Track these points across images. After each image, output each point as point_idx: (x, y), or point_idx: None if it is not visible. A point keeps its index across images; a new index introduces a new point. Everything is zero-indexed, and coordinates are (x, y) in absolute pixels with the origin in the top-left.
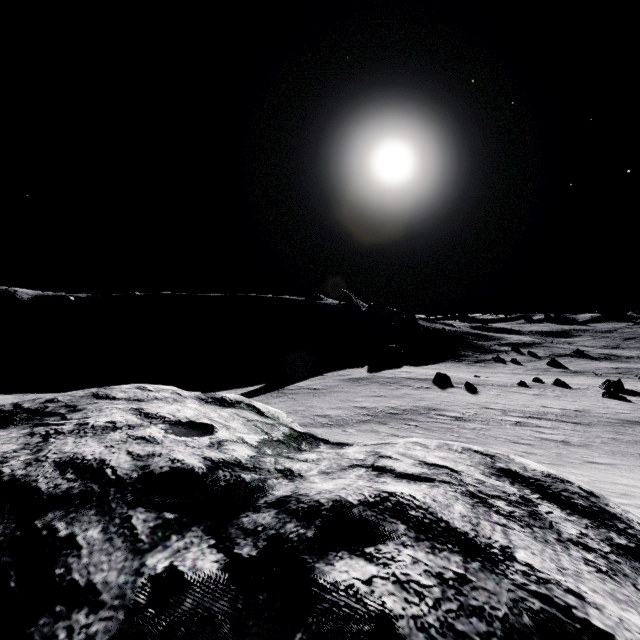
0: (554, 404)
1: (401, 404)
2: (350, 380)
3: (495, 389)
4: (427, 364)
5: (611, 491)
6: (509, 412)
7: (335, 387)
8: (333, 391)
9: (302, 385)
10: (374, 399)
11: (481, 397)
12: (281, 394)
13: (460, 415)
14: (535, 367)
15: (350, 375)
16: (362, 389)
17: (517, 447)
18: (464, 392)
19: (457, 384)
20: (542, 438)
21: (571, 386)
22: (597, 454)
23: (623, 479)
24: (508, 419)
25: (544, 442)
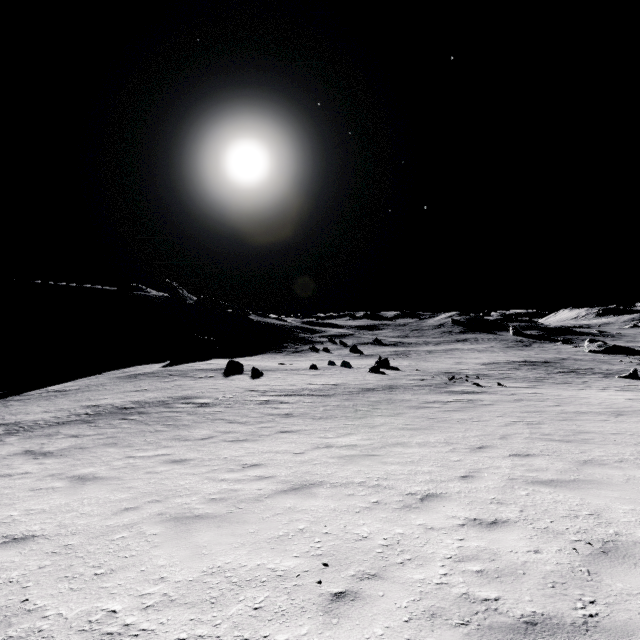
0: (321, 381)
1: (154, 396)
2: (127, 376)
3: (282, 373)
4: (245, 356)
5: (245, 464)
6: (269, 392)
7: (95, 386)
8: (85, 391)
9: (54, 388)
10: (127, 394)
11: (258, 381)
12: (1, 402)
13: (211, 401)
14: (340, 354)
15: (135, 371)
16: (128, 385)
17: (225, 427)
18: (246, 378)
19: (249, 371)
20: (269, 414)
21: (354, 366)
22: (302, 422)
23: (286, 445)
24: (259, 399)
25: (265, 417)
